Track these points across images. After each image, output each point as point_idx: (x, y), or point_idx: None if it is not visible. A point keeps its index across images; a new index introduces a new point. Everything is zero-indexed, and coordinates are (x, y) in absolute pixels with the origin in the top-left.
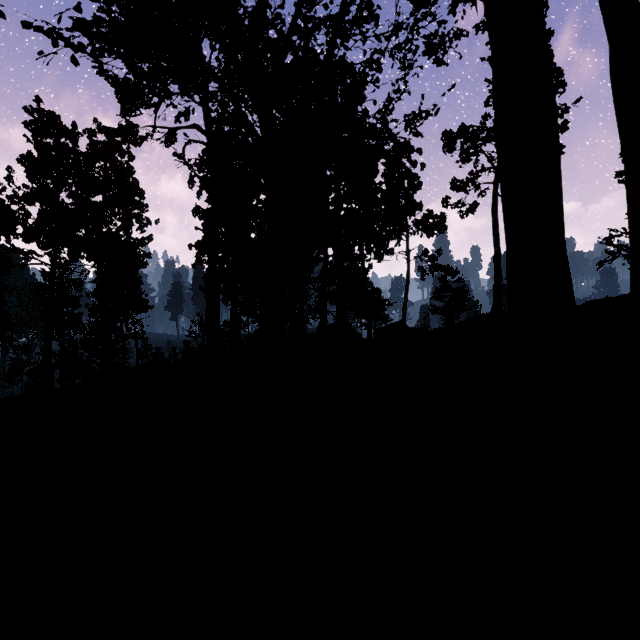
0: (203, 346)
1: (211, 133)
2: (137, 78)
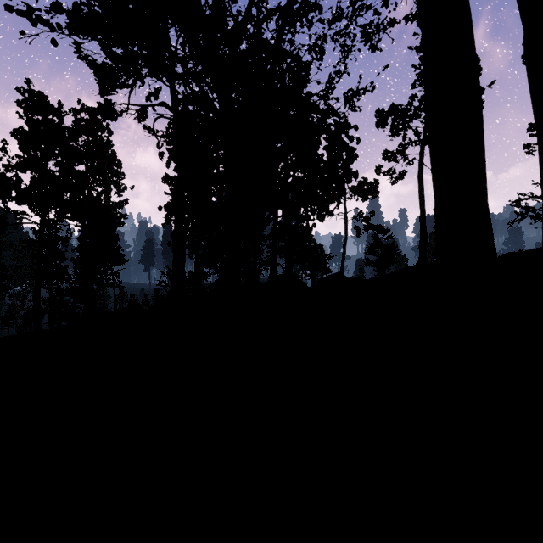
0: (171, 293)
1: (177, 110)
2: (113, 62)
